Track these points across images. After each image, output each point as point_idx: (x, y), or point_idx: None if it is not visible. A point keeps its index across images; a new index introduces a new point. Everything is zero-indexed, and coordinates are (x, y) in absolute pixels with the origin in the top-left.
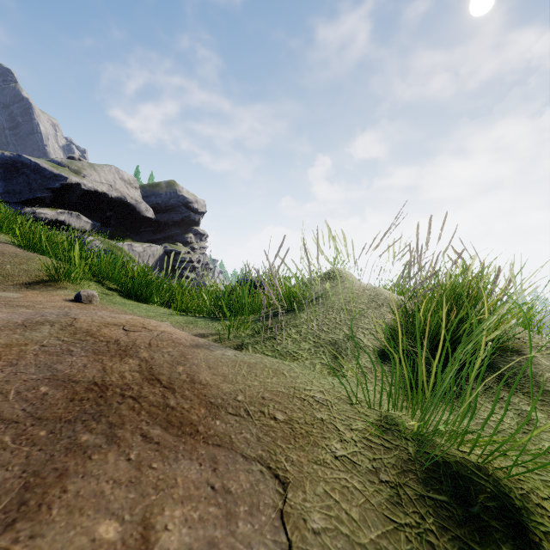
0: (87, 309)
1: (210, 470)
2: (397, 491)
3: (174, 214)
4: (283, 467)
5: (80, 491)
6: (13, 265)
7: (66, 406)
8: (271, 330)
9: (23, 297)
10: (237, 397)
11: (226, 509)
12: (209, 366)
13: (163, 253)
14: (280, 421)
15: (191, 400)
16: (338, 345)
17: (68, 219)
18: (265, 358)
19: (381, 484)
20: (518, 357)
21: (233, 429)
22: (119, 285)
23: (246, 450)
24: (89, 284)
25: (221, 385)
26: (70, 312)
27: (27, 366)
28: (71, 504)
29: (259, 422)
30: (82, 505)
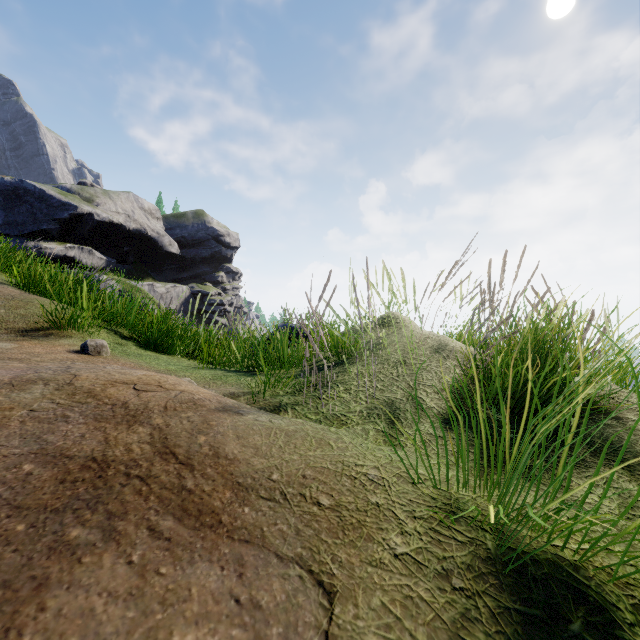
0: (94, 363)
1: (234, 576)
2: (475, 603)
3: (202, 249)
4: (328, 570)
5: (63, 608)
6: (8, 310)
7: (54, 489)
8: (315, 387)
9: (18, 348)
10: (272, 475)
11: (254, 631)
12: (237, 435)
13: (190, 294)
14: (325, 507)
15: (213, 481)
16: (395, 407)
17: (78, 255)
18: (307, 424)
19: (454, 592)
20: (613, 422)
21: (265, 518)
22: (136, 333)
23: (281, 548)
24: (99, 332)
25: (252, 460)
26: (72, 366)
27: (9, 437)
28: (50, 628)
29: (299, 509)
30: (63, 629)
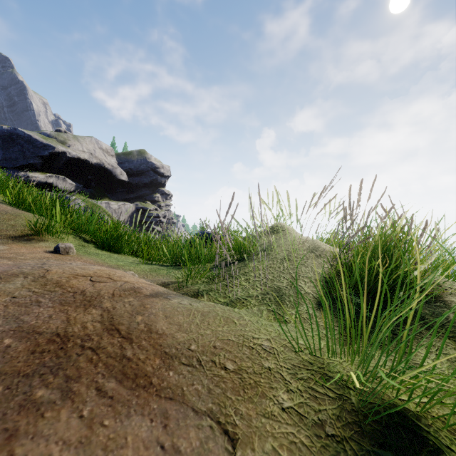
0: (63, 260)
1: (160, 427)
2: (343, 446)
3: (144, 177)
4: (232, 421)
5: (27, 454)
6: (2, 221)
7: (26, 358)
8: (224, 278)
9: (8, 249)
10: (190, 346)
11: None
12: (166, 315)
13: (135, 209)
14: (230, 371)
15: (147, 351)
16: (282, 293)
17: (55, 182)
18: (217, 306)
19: (327, 438)
20: (441, 303)
21: (185, 380)
22: (95, 238)
23: (197, 403)
24: (68, 238)
25: (176, 334)
26: (46, 263)
27: None
28: None
29: (211, 372)
30: None
